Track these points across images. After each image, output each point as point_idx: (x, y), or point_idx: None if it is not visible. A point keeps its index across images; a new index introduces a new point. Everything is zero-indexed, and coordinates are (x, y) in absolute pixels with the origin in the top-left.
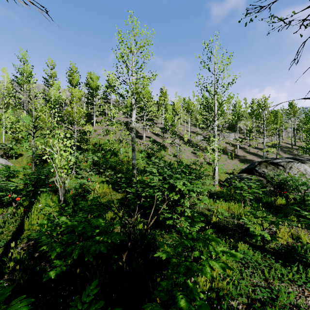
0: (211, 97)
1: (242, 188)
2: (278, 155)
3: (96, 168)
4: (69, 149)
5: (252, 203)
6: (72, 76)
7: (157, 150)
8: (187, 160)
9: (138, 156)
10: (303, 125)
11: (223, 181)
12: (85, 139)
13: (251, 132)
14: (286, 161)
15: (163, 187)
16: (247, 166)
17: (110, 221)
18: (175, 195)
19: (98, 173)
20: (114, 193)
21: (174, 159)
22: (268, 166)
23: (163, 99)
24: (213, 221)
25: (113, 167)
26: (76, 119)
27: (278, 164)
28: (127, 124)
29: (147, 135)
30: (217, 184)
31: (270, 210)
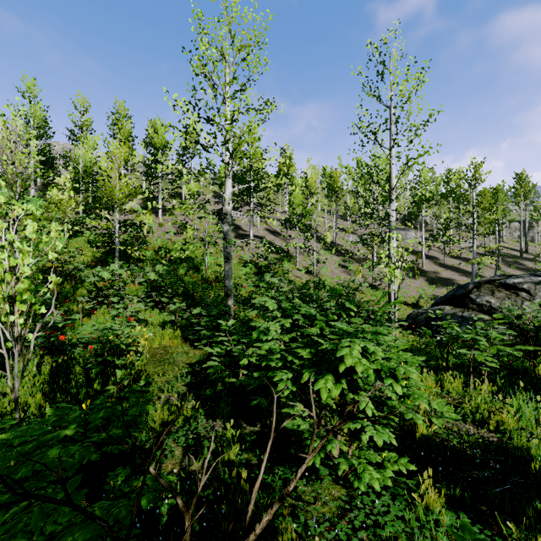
0: (375, 164)
1: (474, 343)
2: (499, 270)
3: (153, 296)
4: (24, 246)
5: (490, 375)
6: (119, 125)
7: (276, 260)
8: (332, 279)
9: (239, 271)
10: (539, 217)
11: (403, 321)
12: (140, 240)
13: (448, 229)
14: (534, 280)
15: (297, 356)
16: (450, 291)
17: (159, 431)
18: (334, 384)
19: (158, 305)
20: (184, 350)
21: (306, 277)
22: (496, 291)
23: (287, 168)
24: (419, 432)
25: (190, 294)
26: (117, 200)
27: (518, 287)
28: (221, 214)
29: (258, 234)
30: (407, 332)
31: (535, 393)
